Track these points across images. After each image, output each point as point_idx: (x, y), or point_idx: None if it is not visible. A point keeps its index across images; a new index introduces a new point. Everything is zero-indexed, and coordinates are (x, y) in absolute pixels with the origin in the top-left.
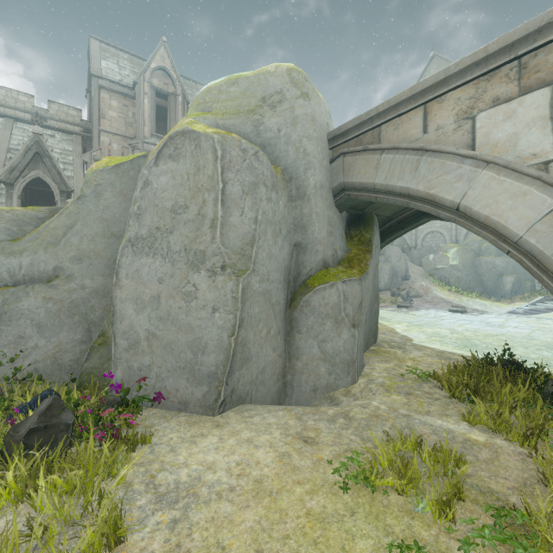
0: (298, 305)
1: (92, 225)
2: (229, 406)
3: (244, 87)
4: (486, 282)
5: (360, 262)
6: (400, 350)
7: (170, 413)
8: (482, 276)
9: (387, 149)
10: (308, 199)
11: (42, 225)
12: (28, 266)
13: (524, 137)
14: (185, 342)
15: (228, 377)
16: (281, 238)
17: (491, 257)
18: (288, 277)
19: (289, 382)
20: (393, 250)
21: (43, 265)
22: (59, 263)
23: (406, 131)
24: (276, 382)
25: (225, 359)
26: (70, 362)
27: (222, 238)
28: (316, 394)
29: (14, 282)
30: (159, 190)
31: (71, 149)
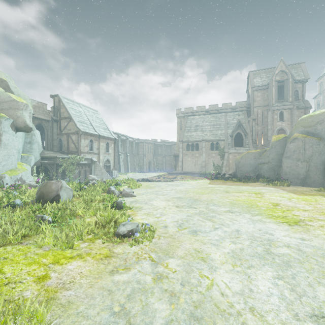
0: None
1: (274, 153)
2: (305, 185)
3: (312, 119)
4: None
5: None
6: None
7: (293, 184)
8: None
9: None
10: None
11: (264, 153)
12: (263, 161)
13: None
14: (296, 173)
15: (305, 179)
16: (320, 154)
17: None
18: (324, 163)
19: (324, 186)
20: None
21: (266, 161)
22: (269, 160)
23: None
24: (319, 184)
25: (304, 176)
26: (271, 177)
27: (304, 156)
28: None
29: (260, 163)
30: (290, 148)
31: (243, 117)
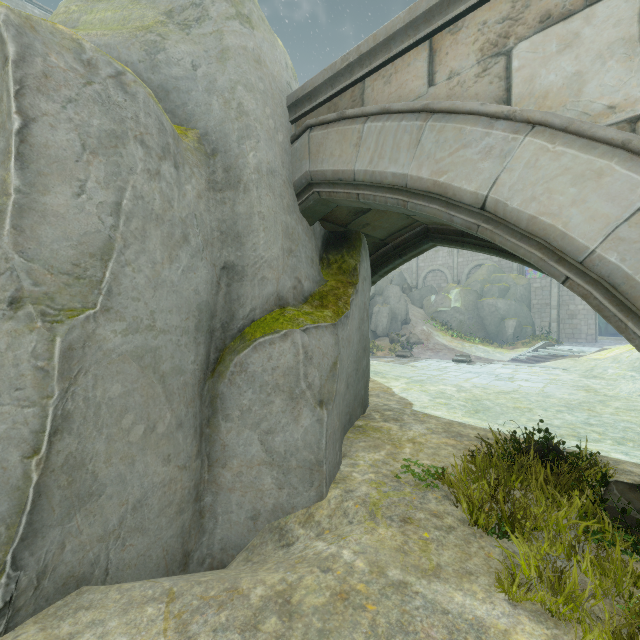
0: (226, 371)
1: None
2: (32, 608)
3: None
4: (489, 327)
5: (338, 299)
6: (396, 424)
7: None
8: (485, 319)
9: (373, 113)
10: (246, 189)
11: None
12: None
13: (595, 78)
14: None
15: (23, 548)
16: (187, 251)
17: (493, 299)
18: (209, 323)
19: (210, 507)
20: (392, 289)
21: None
22: None
23: (402, 85)
24: (176, 517)
25: (11, 509)
26: None
27: (18, 237)
28: (257, 523)
29: None
30: None
31: None
